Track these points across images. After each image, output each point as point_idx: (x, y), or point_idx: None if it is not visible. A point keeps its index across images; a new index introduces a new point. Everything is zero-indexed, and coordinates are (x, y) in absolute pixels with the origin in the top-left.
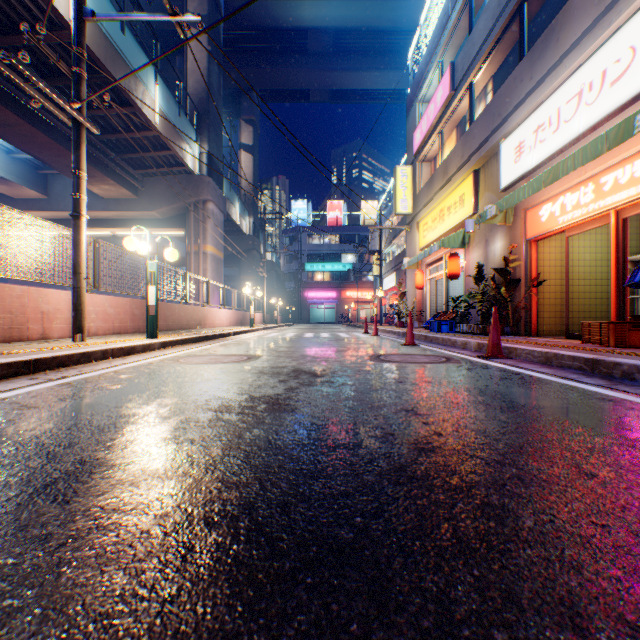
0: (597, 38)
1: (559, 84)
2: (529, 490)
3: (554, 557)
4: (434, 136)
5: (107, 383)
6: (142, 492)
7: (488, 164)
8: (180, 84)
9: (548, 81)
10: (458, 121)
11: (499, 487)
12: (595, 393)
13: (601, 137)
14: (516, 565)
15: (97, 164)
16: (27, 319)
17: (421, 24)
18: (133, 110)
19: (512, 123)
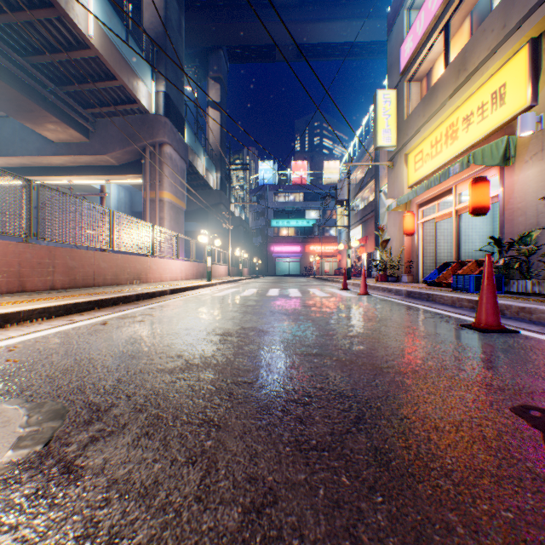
0: None
1: None
2: None
3: None
4: (436, 33)
5: None
6: None
7: None
8: (127, 4)
9: None
10: None
11: None
12: None
13: None
14: None
15: (30, 93)
16: None
17: None
18: (56, 13)
19: None
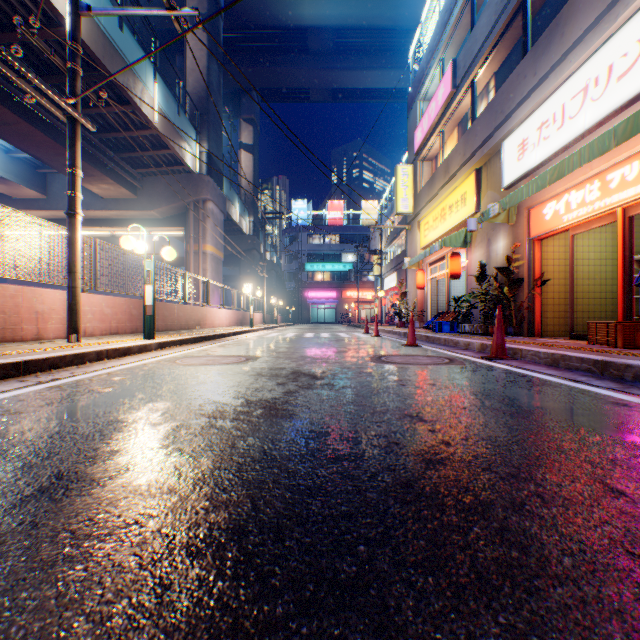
0: (603, 32)
1: (564, 80)
2: (552, 511)
3: (591, 598)
4: (435, 134)
5: (98, 386)
6: (120, 513)
7: (490, 162)
8: (179, 82)
9: (552, 77)
10: (460, 119)
11: (518, 507)
12: (608, 397)
13: (609, 132)
14: (548, 609)
15: (96, 163)
16: (21, 319)
17: (422, 22)
18: (132, 108)
19: (515, 120)
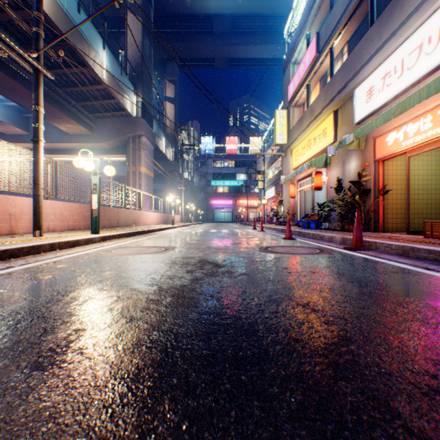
0: (436, 1)
1: (403, 41)
2: None
3: None
4: (303, 87)
5: (41, 273)
6: None
7: (345, 105)
8: (122, 52)
9: (394, 39)
10: (321, 76)
11: None
12: None
13: None
14: None
15: (62, 109)
16: None
17: (294, 8)
18: (87, 69)
19: (364, 73)
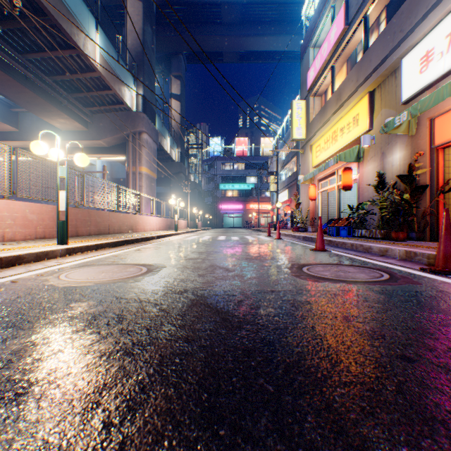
0: None
1: None
2: None
3: None
4: (327, 70)
5: None
6: None
7: (385, 83)
8: (119, 37)
9: None
10: (349, 55)
11: None
12: None
13: None
14: None
15: (52, 100)
16: None
17: None
18: (76, 52)
19: (418, 33)
